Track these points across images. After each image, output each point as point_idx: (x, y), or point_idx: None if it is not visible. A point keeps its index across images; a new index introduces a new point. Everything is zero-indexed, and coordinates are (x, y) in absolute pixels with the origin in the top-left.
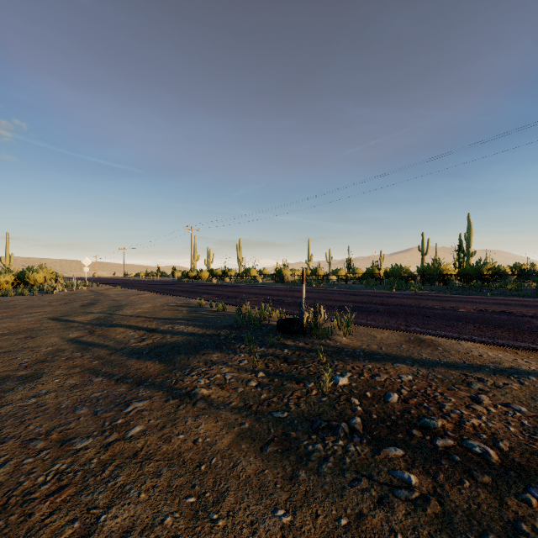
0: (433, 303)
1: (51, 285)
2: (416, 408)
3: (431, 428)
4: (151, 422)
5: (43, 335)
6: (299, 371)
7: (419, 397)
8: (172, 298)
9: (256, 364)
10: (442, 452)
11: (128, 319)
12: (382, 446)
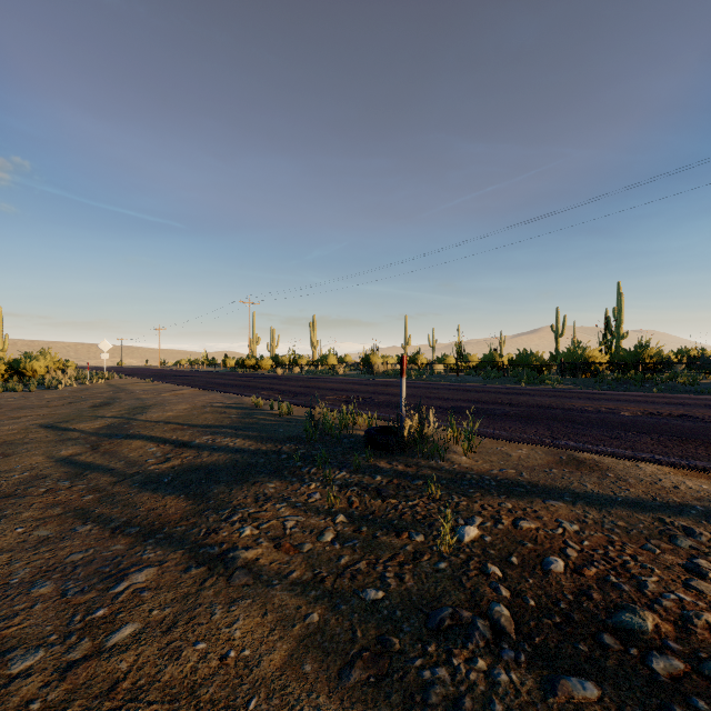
0: (581, 402)
1: (56, 377)
2: (599, 586)
3: (636, 632)
4: (154, 614)
5: (22, 452)
6: (400, 514)
7: (599, 564)
8: (219, 395)
9: (334, 502)
10: (670, 689)
11: (152, 426)
12: (556, 672)
